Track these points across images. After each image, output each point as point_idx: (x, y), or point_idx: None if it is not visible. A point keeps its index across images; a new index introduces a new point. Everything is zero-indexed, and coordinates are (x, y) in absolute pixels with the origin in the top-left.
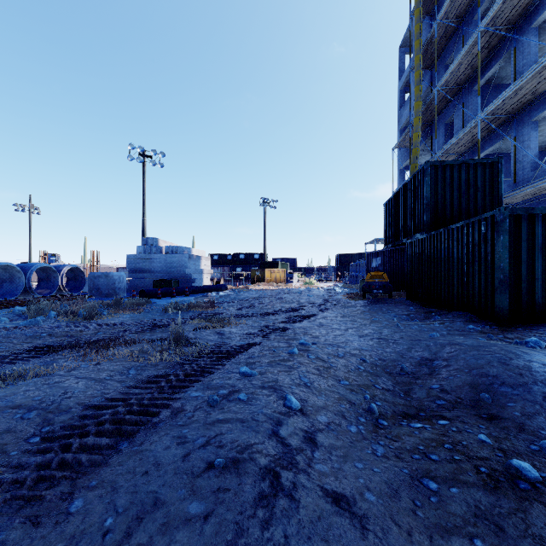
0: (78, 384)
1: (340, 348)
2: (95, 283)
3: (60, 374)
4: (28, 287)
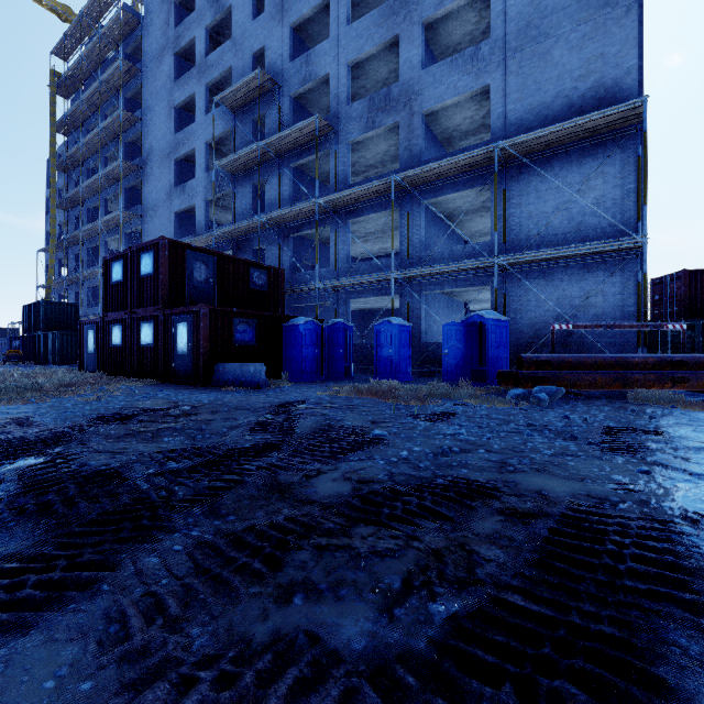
0: None
1: None
2: None
3: None
4: None
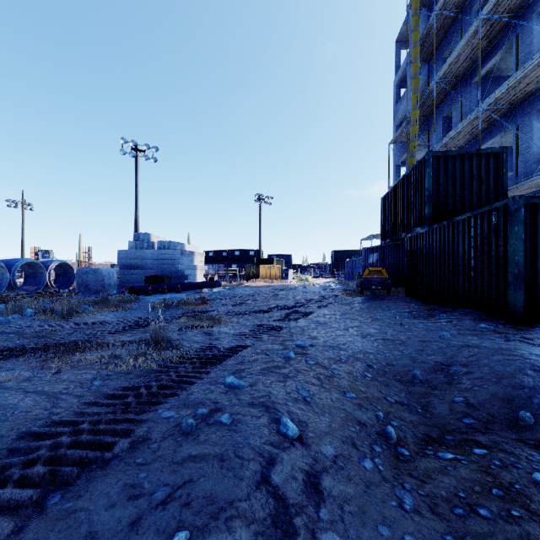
0: (23, 400)
1: (342, 351)
2: (83, 279)
3: (7, 386)
4: (13, 284)
